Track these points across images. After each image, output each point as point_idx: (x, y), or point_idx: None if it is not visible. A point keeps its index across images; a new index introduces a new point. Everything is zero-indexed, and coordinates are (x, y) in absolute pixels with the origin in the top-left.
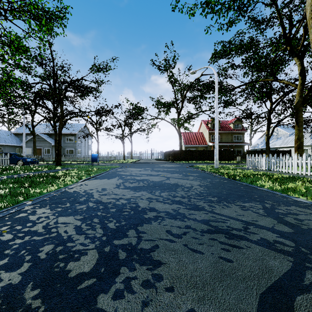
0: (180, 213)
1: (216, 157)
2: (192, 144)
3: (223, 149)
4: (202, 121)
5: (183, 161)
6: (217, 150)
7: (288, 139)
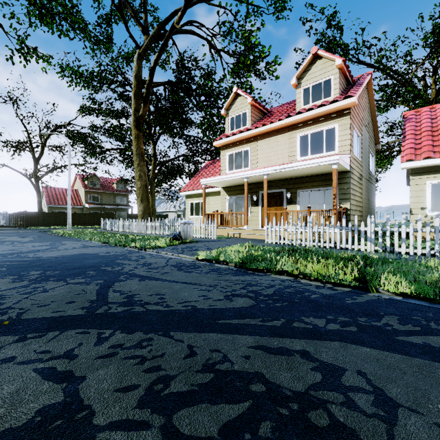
0: (2, 246)
1: (69, 221)
2: (60, 204)
3: (104, 212)
4: (76, 175)
5: (41, 227)
6: (70, 214)
7: (171, 204)
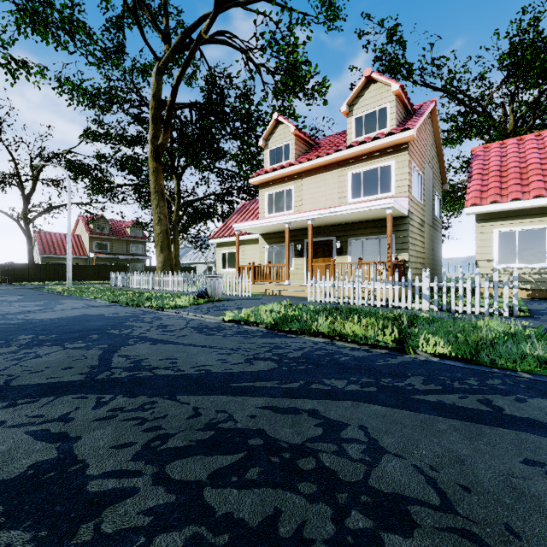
0: None
1: (69, 275)
2: (57, 254)
3: (115, 263)
4: (79, 217)
5: (32, 282)
6: (70, 267)
7: (200, 253)
